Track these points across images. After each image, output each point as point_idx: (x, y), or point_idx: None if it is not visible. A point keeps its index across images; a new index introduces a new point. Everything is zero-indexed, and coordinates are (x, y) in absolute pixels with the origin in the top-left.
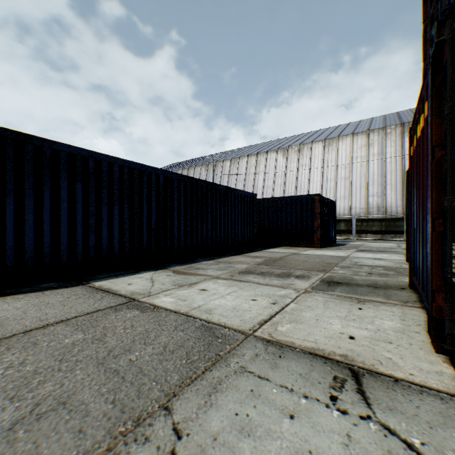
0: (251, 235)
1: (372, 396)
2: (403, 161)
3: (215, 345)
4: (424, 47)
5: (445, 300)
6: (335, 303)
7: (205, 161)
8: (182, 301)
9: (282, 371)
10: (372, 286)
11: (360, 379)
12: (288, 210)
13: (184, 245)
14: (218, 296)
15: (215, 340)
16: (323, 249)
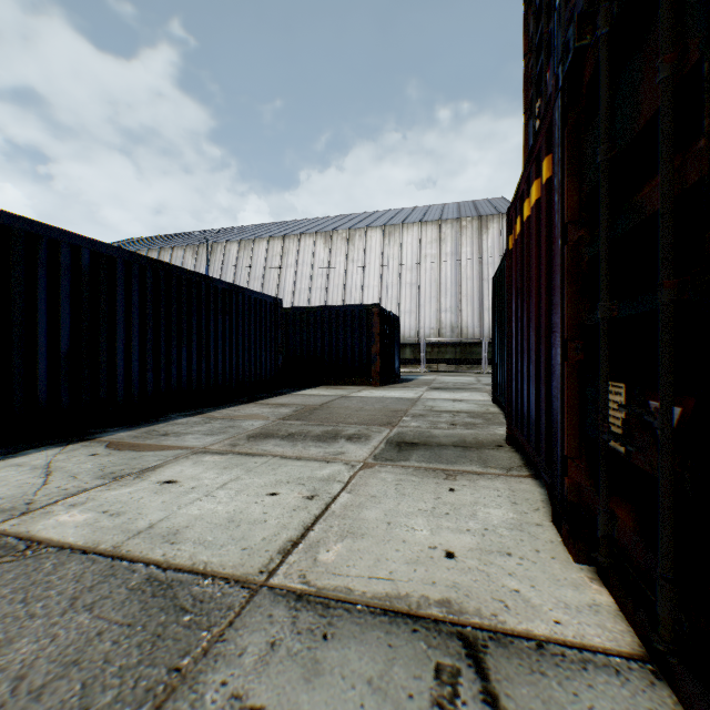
0: (273, 368)
1: (513, 705)
2: (481, 266)
3: (171, 636)
4: (526, 94)
5: (588, 474)
6: (414, 484)
7: (192, 239)
8: (111, 518)
9: (330, 683)
10: (461, 445)
11: (482, 660)
12: (334, 327)
13: (140, 389)
14: (200, 493)
15: (174, 619)
16: (384, 387)
